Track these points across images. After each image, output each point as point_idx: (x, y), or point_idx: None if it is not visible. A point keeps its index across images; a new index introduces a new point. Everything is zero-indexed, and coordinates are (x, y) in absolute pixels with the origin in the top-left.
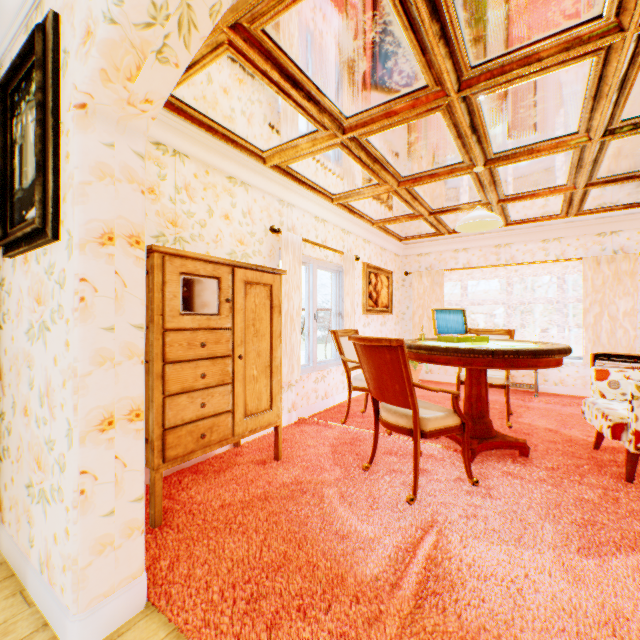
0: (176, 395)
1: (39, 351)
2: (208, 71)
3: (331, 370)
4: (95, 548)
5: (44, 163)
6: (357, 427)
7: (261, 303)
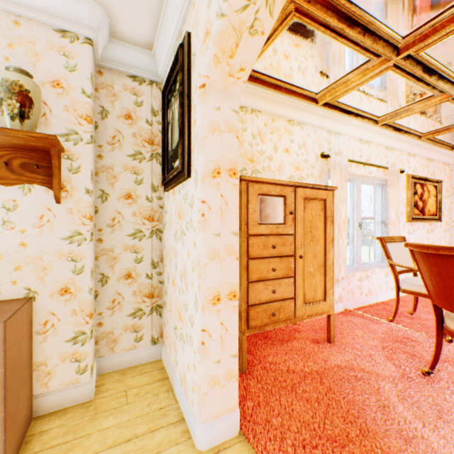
0: (255, 282)
1: (180, 247)
2: (277, 41)
3: (374, 271)
4: (209, 382)
5: (182, 130)
6: (406, 327)
7: (316, 214)
